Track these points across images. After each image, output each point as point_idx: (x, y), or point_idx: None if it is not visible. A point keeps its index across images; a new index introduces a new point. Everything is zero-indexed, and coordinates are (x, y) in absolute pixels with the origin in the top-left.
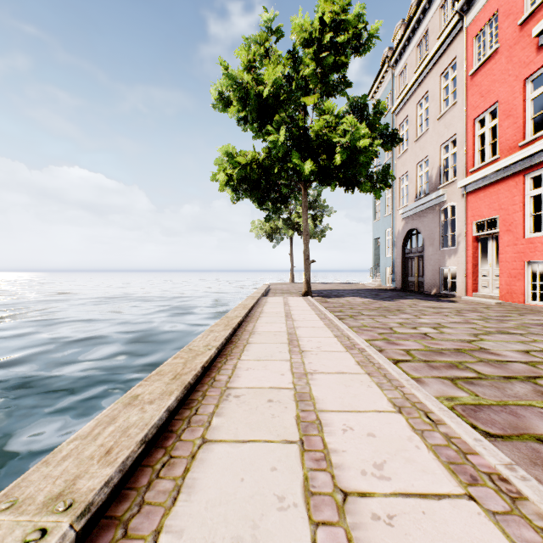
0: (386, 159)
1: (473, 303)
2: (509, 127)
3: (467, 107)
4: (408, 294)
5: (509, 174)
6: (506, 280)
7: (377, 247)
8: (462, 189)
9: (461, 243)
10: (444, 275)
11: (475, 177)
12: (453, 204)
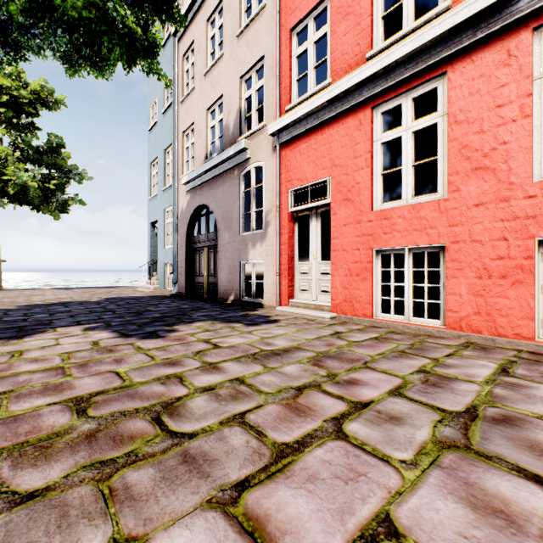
0: (166, 107)
1: (302, 321)
2: (348, 32)
3: (282, 11)
4: (196, 306)
5: (350, 106)
6: (344, 280)
7: (155, 235)
8: (275, 138)
9: (273, 224)
10: (245, 273)
11: (298, 113)
12: (260, 165)
